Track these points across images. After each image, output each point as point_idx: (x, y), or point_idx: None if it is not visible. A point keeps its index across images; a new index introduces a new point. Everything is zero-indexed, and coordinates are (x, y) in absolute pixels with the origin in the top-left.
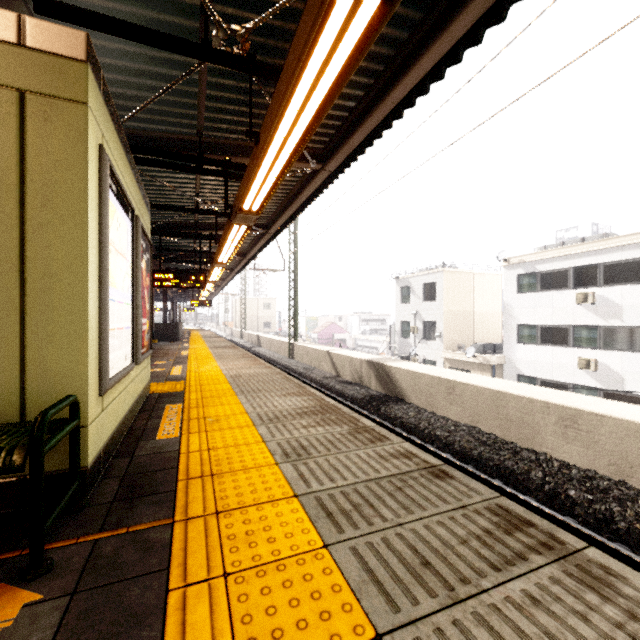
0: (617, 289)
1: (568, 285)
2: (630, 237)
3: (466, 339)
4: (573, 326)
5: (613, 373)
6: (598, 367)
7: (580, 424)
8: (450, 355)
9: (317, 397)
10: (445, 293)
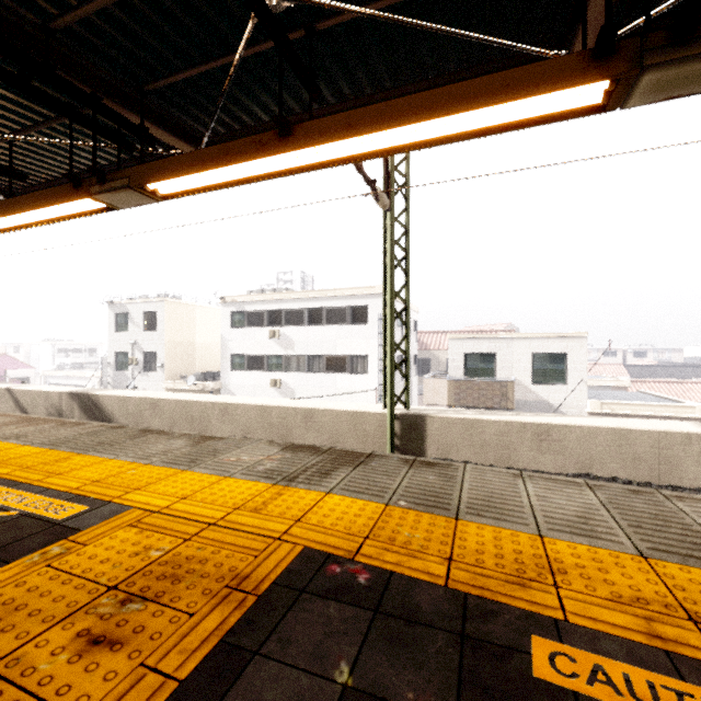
0: (292, 329)
1: (265, 324)
2: (298, 294)
3: (189, 369)
4: (268, 355)
5: (290, 388)
6: (282, 385)
7: (229, 411)
8: (172, 385)
9: (18, 416)
10: (168, 323)
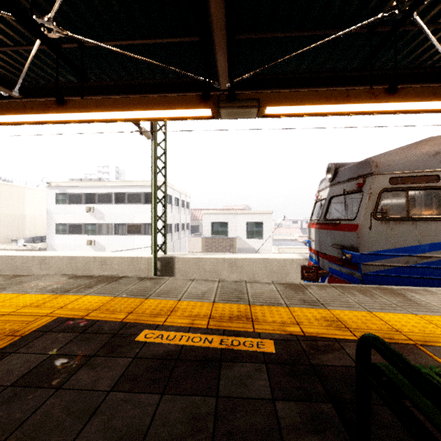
0: (103, 206)
1: (83, 202)
2: (107, 183)
3: (20, 234)
4: (85, 224)
5: (101, 246)
6: (96, 243)
7: (46, 261)
8: (4, 246)
9: None
10: None
